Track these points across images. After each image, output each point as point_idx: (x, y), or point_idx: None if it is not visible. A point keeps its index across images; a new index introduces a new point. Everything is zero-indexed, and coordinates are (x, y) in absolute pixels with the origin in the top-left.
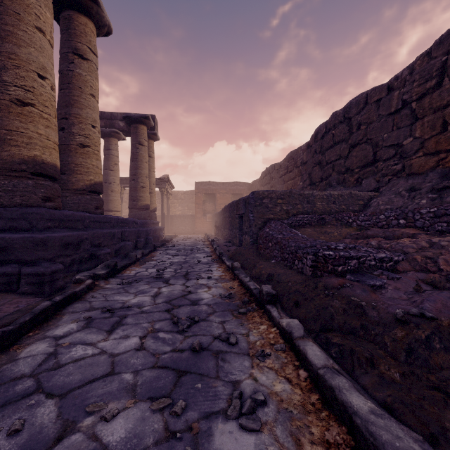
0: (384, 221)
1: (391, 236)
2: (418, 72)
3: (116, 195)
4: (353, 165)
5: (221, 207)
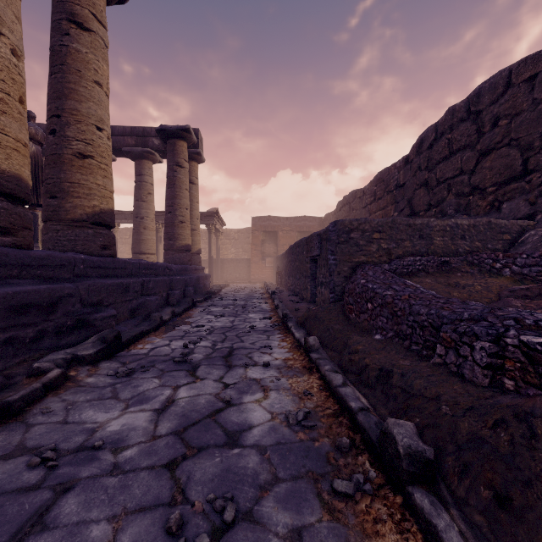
0: None
1: None
2: None
3: (150, 233)
4: (485, 182)
5: (284, 249)
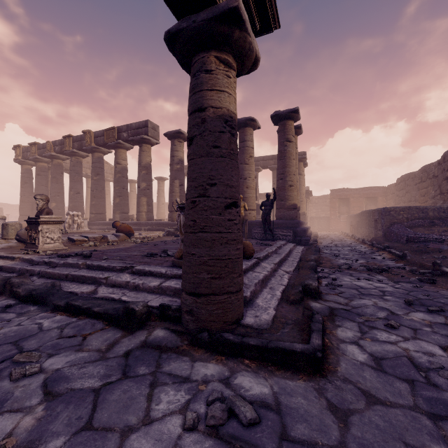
0: None
1: None
2: None
3: None
4: None
5: (354, 210)
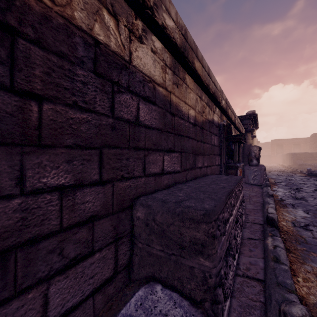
0: None
1: None
2: None
3: None
4: None
5: (286, 151)
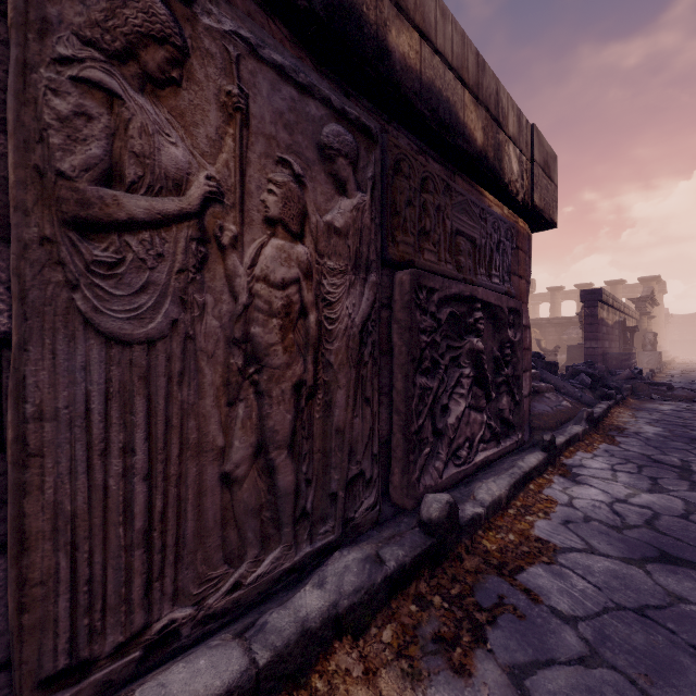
0: None
1: None
2: None
3: None
4: None
5: None
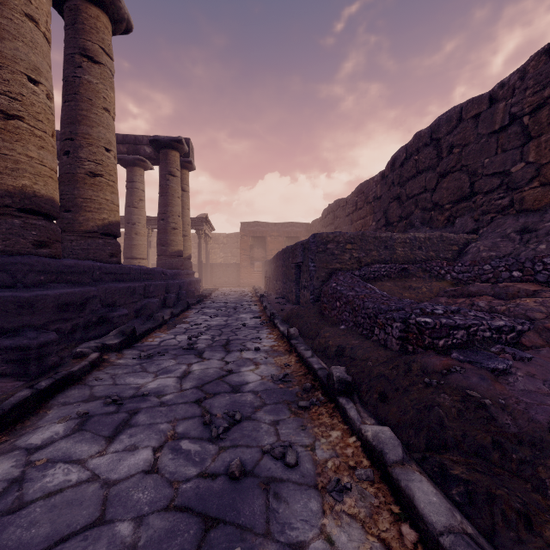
0: (491, 273)
1: (504, 294)
2: (531, 77)
3: (141, 238)
4: (443, 200)
5: (272, 254)
